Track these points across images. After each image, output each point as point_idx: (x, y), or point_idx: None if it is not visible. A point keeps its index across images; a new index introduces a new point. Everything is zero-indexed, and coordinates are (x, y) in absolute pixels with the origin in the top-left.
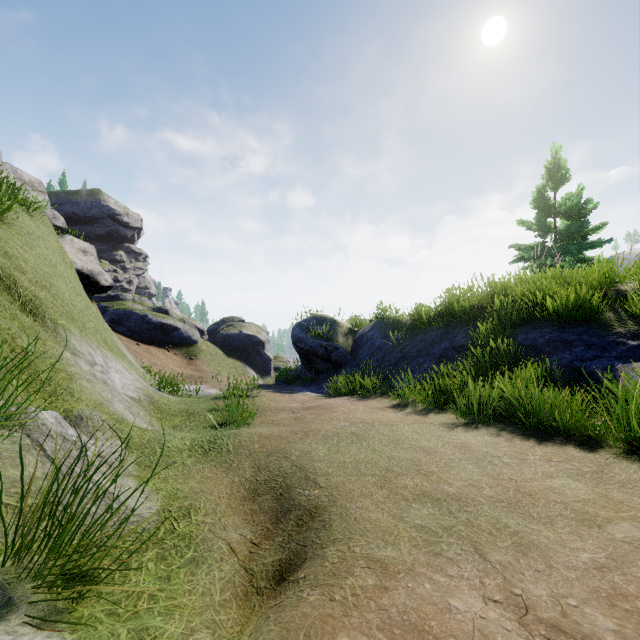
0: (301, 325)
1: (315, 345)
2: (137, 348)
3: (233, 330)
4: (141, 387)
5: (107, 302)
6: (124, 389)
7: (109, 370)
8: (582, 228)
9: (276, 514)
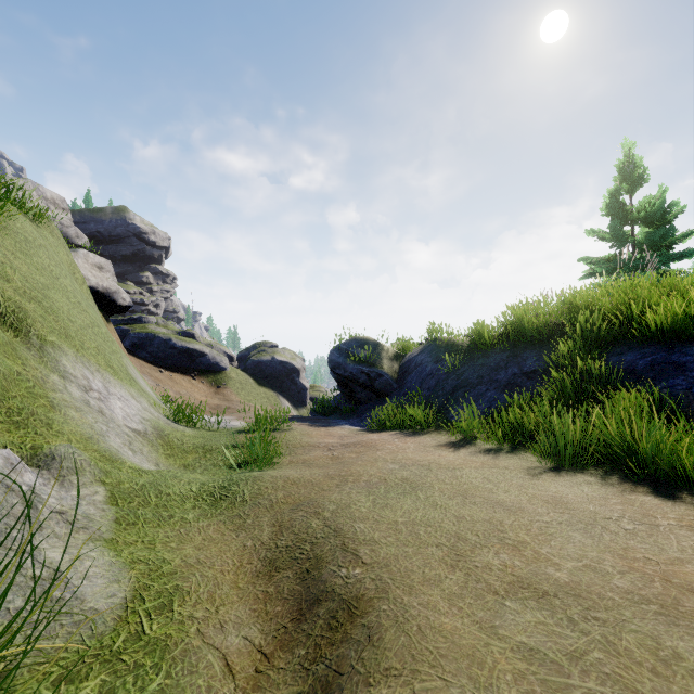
0: (339, 348)
1: (355, 371)
2: (160, 375)
3: (265, 356)
4: (149, 418)
5: (128, 325)
6: (126, 420)
7: (109, 397)
8: (669, 236)
9: (299, 604)
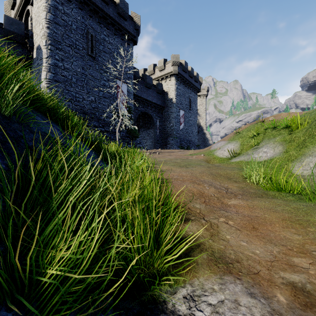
0: None
1: None
2: None
3: None
4: None
5: None
6: None
7: None
8: None
9: None
